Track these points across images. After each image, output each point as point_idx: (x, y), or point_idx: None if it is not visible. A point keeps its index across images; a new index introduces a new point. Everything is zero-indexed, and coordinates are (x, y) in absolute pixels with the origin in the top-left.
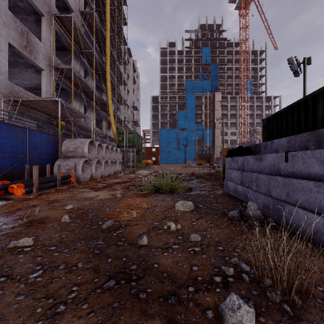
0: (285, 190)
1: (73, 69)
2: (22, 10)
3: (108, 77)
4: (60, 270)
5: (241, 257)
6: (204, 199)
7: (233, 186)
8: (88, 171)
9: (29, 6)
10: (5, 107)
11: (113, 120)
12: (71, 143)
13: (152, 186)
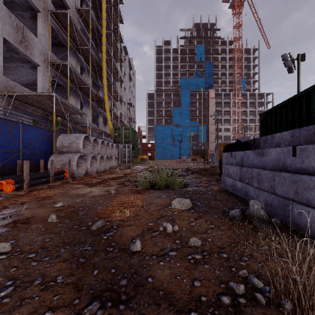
0: (293, 187)
1: (69, 64)
2: (18, 6)
3: (104, 74)
4: (34, 287)
5: (250, 268)
6: (202, 196)
7: (230, 182)
8: (83, 167)
9: (25, 2)
10: (0, 102)
11: (109, 116)
12: (66, 138)
13: (147, 182)
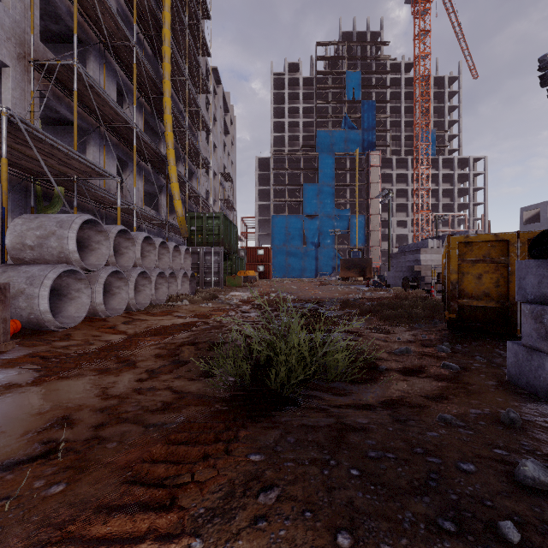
0: None
1: (76, 66)
2: None
3: (166, 104)
4: None
5: None
6: None
7: None
8: (83, 300)
9: None
10: None
11: (177, 191)
12: (32, 223)
13: (242, 356)
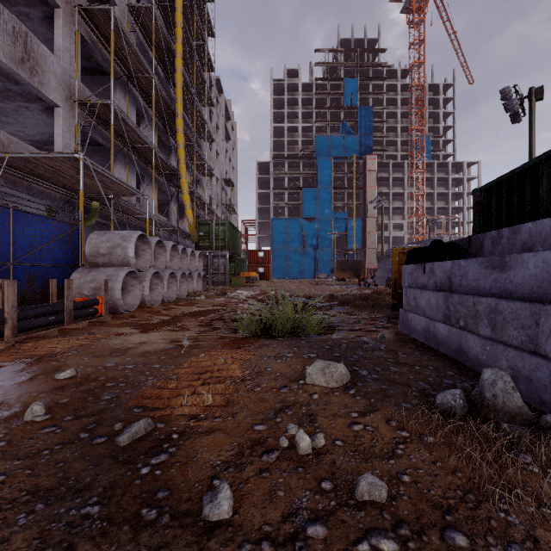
0: None
1: (112, 105)
2: None
3: (179, 124)
4: None
5: None
6: (368, 354)
7: (422, 324)
8: (137, 293)
9: None
10: None
11: (189, 201)
12: (103, 238)
13: (255, 322)
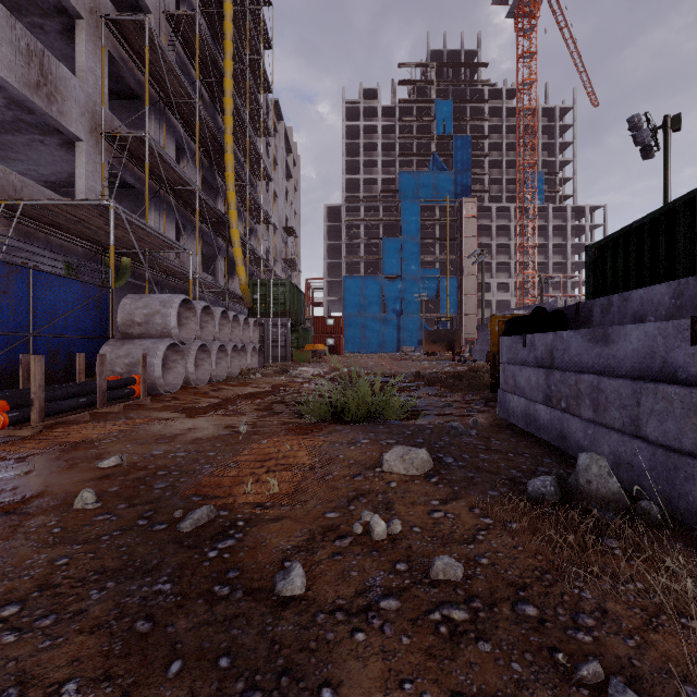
0: (693, 423)
1: (147, 138)
2: (33, 6)
3: (228, 161)
4: None
5: (608, 655)
6: (456, 440)
7: (521, 406)
8: (179, 370)
9: None
10: None
11: (240, 256)
12: (139, 303)
13: (324, 405)
